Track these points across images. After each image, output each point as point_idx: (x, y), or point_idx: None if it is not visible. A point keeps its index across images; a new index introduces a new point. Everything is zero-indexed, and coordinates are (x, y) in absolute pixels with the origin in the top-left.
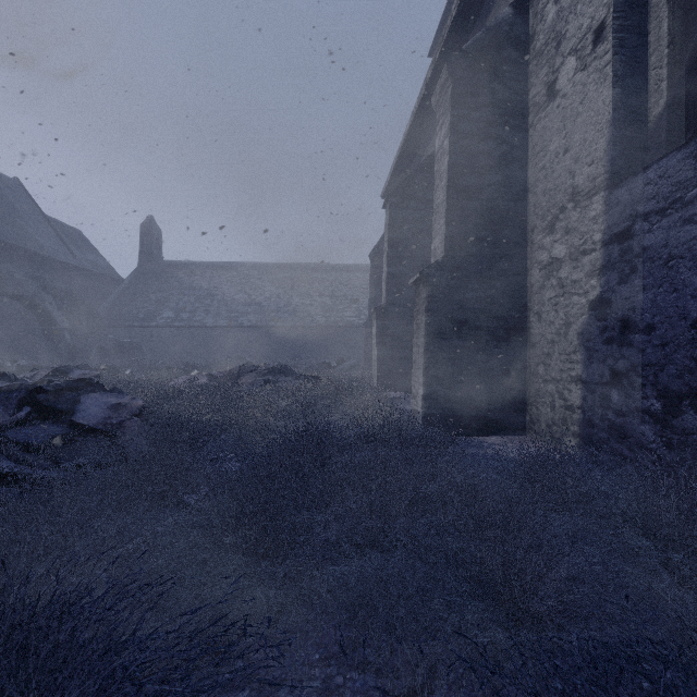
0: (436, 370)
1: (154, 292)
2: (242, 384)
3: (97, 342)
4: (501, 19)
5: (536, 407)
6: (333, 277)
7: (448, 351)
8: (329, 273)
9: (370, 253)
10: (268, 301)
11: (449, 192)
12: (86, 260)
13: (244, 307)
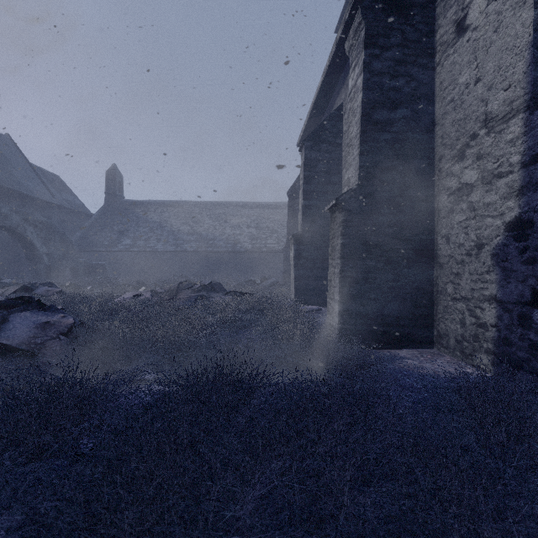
0: (350, 289)
1: (116, 224)
2: (178, 300)
3: (70, 264)
4: None
5: (444, 323)
6: (258, 212)
7: (361, 271)
8: (255, 210)
9: (288, 191)
10: (206, 231)
11: (362, 125)
12: (63, 199)
13: (187, 236)
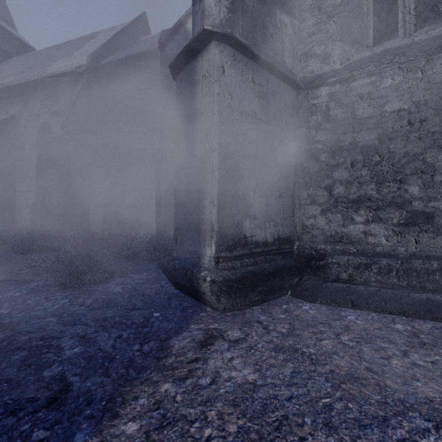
0: None
1: None
2: None
3: None
4: (7, 119)
5: (19, 228)
6: None
7: None
8: None
9: None
10: None
11: None
12: None
13: None
